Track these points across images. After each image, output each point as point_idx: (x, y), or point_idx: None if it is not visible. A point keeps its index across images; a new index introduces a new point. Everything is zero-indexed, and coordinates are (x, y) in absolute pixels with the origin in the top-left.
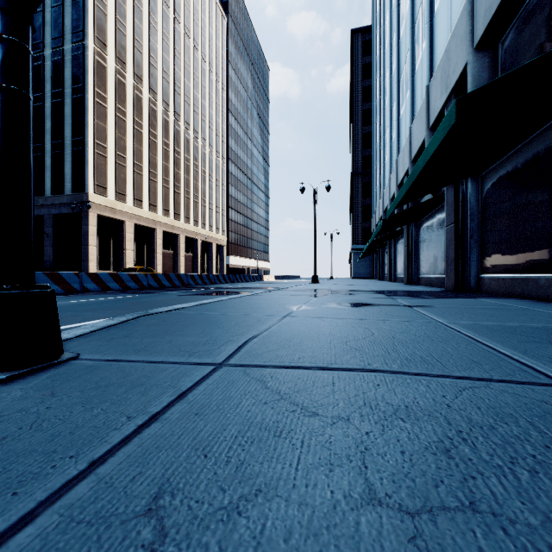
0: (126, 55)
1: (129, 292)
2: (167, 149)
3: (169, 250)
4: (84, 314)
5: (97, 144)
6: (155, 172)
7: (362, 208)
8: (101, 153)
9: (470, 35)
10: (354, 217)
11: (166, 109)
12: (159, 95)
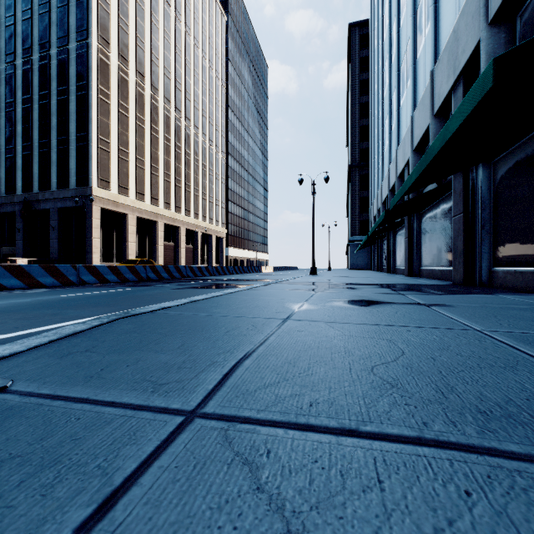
0: (128, 53)
1: (126, 285)
2: (168, 144)
3: (170, 242)
4: (65, 312)
5: (101, 139)
6: (157, 166)
7: (359, 200)
8: (104, 148)
9: (484, 10)
10: (351, 209)
11: (168, 105)
12: (160, 91)
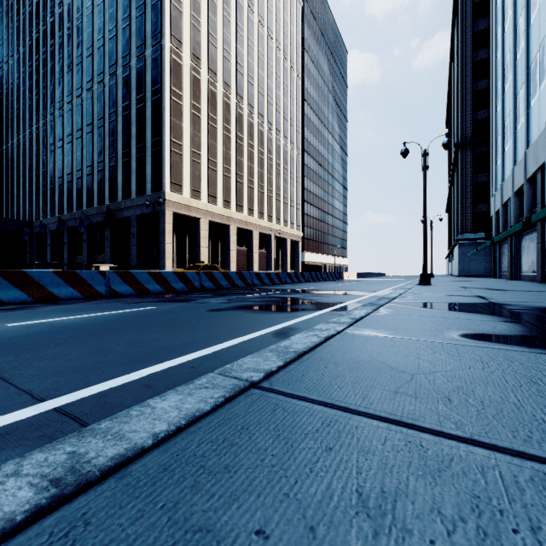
0: (200, 51)
1: (160, 299)
2: (241, 143)
3: (243, 247)
4: None
5: (173, 142)
6: (229, 167)
7: (472, 187)
8: (177, 150)
9: None
10: (459, 200)
11: (240, 103)
12: (232, 88)
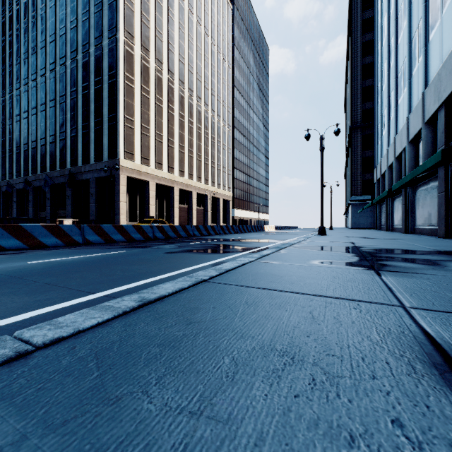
0: (149, 44)
1: (125, 246)
2: (183, 120)
3: (184, 205)
4: None
5: (127, 118)
6: (173, 139)
7: (362, 160)
8: (129, 125)
9: None
10: (352, 170)
11: (182, 87)
12: (176, 75)
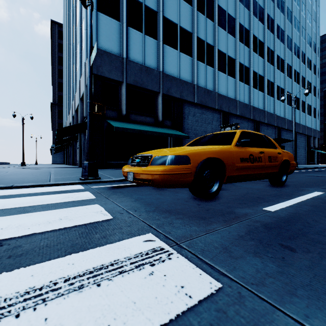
0: None
1: None
2: None
3: None
4: None
5: None
6: None
7: (58, 124)
8: None
9: (79, 95)
10: (53, 129)
11: None
12: None
